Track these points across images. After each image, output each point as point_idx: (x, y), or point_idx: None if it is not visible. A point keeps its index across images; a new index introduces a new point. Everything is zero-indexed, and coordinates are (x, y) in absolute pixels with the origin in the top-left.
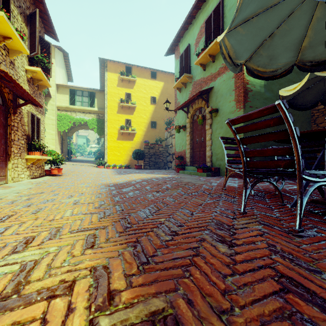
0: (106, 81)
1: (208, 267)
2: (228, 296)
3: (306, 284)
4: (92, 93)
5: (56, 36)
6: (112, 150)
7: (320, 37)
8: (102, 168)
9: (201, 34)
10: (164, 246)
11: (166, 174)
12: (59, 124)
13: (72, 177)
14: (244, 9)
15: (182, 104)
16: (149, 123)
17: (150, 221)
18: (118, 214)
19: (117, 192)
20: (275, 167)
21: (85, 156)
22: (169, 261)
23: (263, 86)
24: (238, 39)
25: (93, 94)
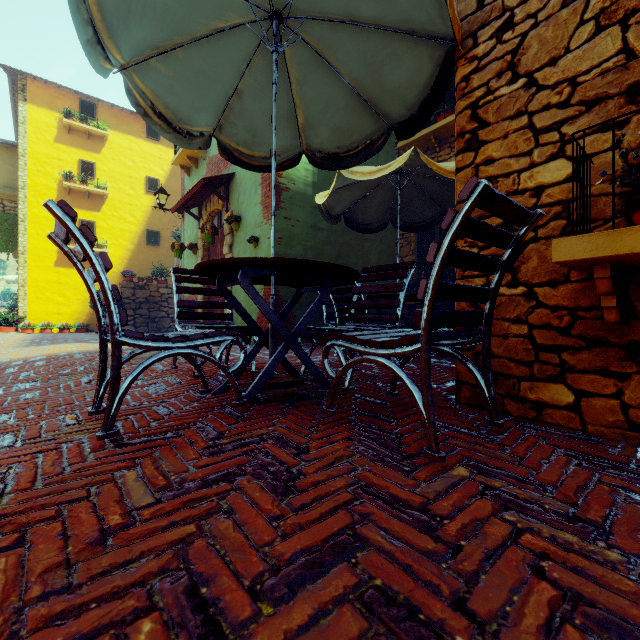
0: (23, 125)
1: None
2: None
3: None
4: None
5: None
6: (42, 290)
7: (316, 114)
8: (10, 332)
9: None
10: None
11: None
12: None
13: None
14: (122, 26)
15: (181, 200)
16: (142, 233)
17: None
18: None
19: None
20: None
21: None
22: None
23: (310, 185)
24: (163, 84)
25: None
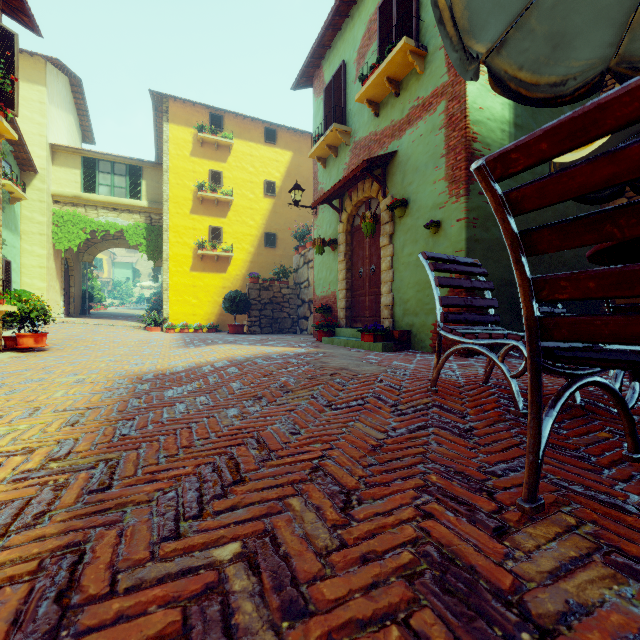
0: (167, 143)
1: None
2: None
3: None
4: (136, 168)
5: (34, 21)
6: (181, 293)
7: None
8: (157, 331)
9: (370, 38)
10: None
11: (292, 347)
12: (57, 234)
13: (69, 353)
14: None
15: (329, 191)
16: (261, 235)
17: (169, 571)
18: (70, 518)
19: (146, 401)
20: None
21: (130, 305)
22: None
23: None
24: None
25: (137, 170)
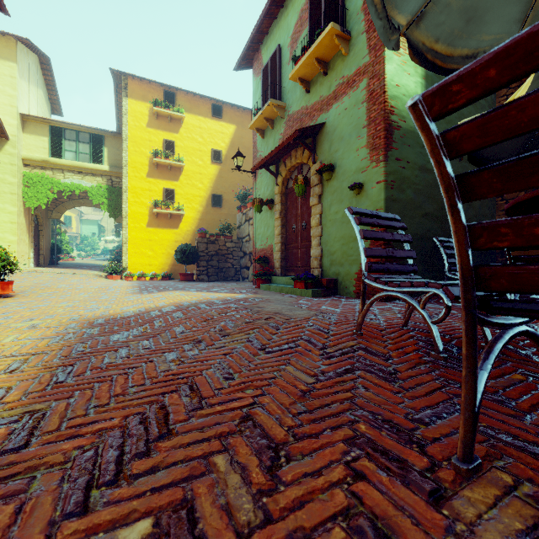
0: (126, 116)
1: None
2: None
3: None
4: (99, 137)
5: (1, 1)
6: (138, 246)
7: None
8: (117, 279)
9: (302, 25)
10: None
11: (233, 293)
12: (27, 193)
13: (33, 299)
14: None
15: (266, 157)
16: (209, 197)
17: None
18: None
19: (91, 345)
20: None
21: (95, 257)
22: None
23: None
24: None
25: (100, 139)
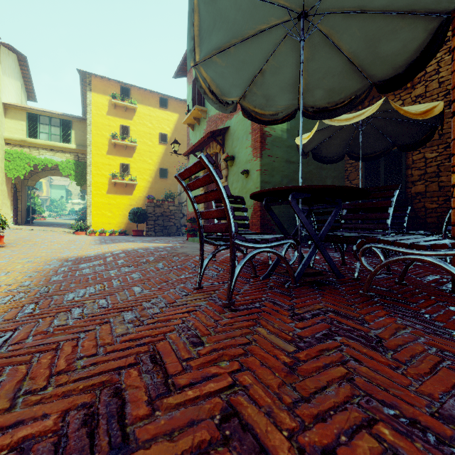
0: (90, 106)
1: (72, 350)
2: (56, 377)
3: (167, 357)
4: (67, 122)
5: None
6: (100, 208)
7: (315, 80)
8: (83, 235)
9: None
10: (45, 332)
11: (167, 243)
12: (8, 166)
13: (20, 248)
14: (207, 37)
15: (192, 147)
16: (157, 170)
17: (68, 304)
18: (33, 298)
19: (68, 268)
20: (220, 232)
21: (63, 216)
22: (28, 348)
23: (285, 131)
24: (218, 71)
25: (68, 123)
